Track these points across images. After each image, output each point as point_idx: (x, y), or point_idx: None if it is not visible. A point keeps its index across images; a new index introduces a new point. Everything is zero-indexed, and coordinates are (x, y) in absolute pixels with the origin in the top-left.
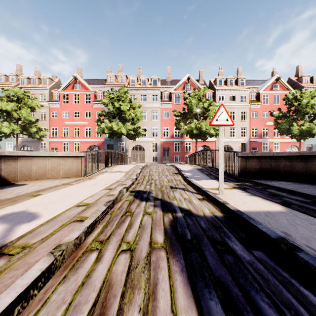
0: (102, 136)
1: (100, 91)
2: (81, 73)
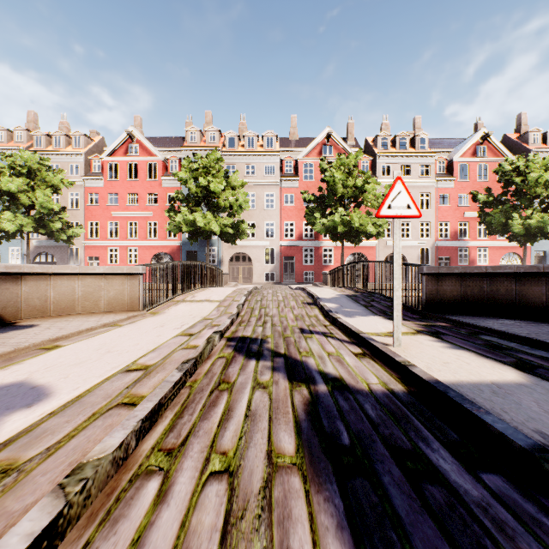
0: (177, 236)
1: (175, 158)
2: (140, 127)
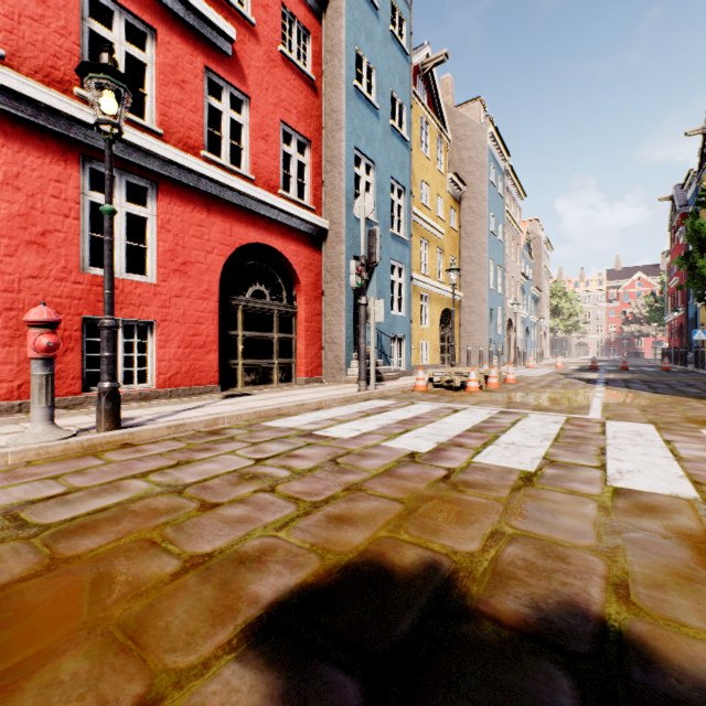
0: None
1: None
2: None
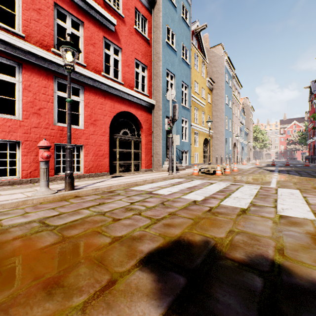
0: None
1: None
2: None
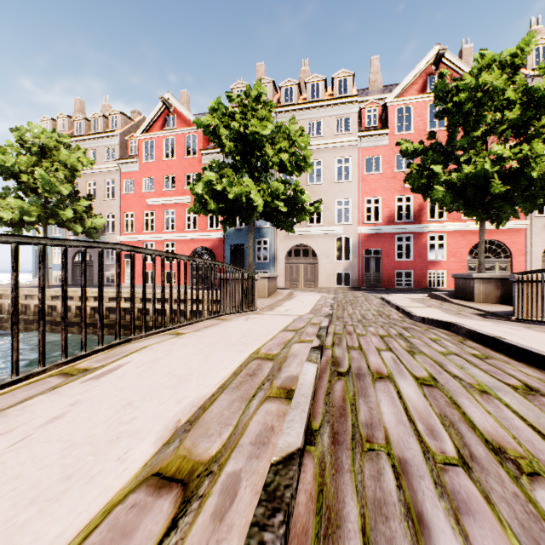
0: (220, 225)
1: None
2: (187, 104)
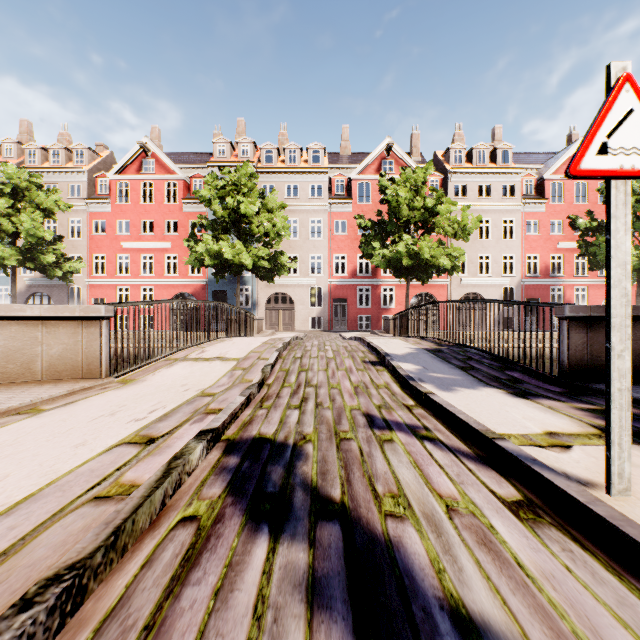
0: (202, 272)
1: (199, 176)
2: (158, 140)
